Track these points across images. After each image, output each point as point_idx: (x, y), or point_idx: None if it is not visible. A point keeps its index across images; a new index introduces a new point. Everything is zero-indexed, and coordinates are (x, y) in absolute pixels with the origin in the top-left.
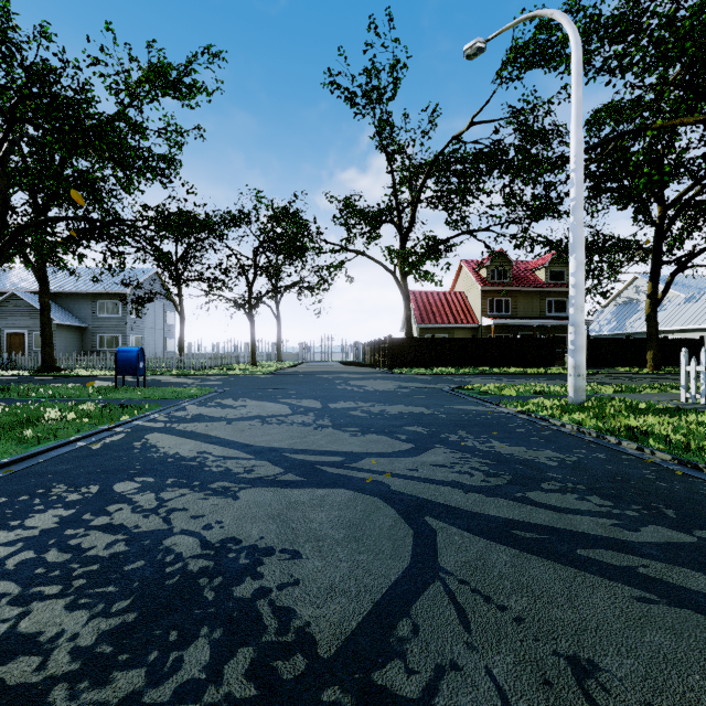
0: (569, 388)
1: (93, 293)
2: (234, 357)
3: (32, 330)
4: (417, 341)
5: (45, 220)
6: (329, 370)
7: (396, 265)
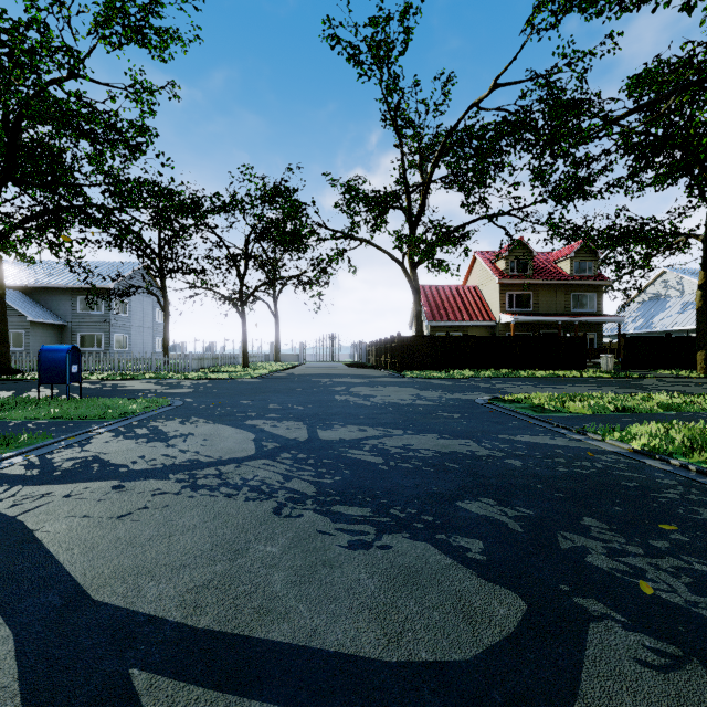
0: None
1: (73, 288)
2: (225, 358)
3: None
4: (429, 340)
5: None
6: (329, 372)
7: (405, 253)
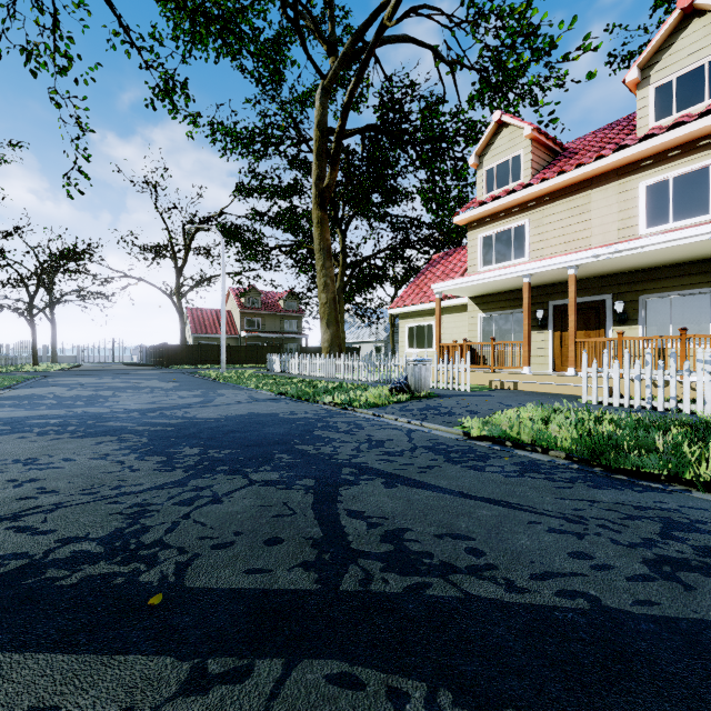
0: (221, 368)
1: None
2: (8, 359)
3: None
4: (188, 347)
5: None
6: (114, 368)
7: (171, 293)
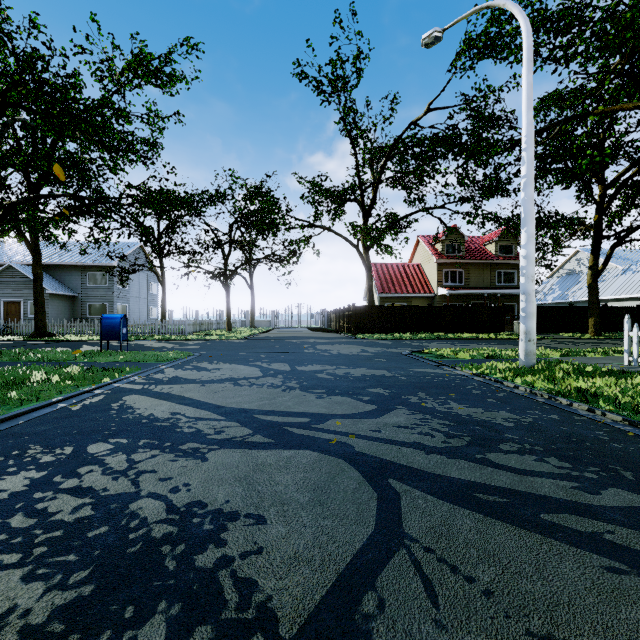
0: (521, 352)
1: (82, 266)
2: (211, 324)
3: (27, 299)
4: (378, 309)
5: (36, 197)
6: (298, 335)
7: (359, 239)
